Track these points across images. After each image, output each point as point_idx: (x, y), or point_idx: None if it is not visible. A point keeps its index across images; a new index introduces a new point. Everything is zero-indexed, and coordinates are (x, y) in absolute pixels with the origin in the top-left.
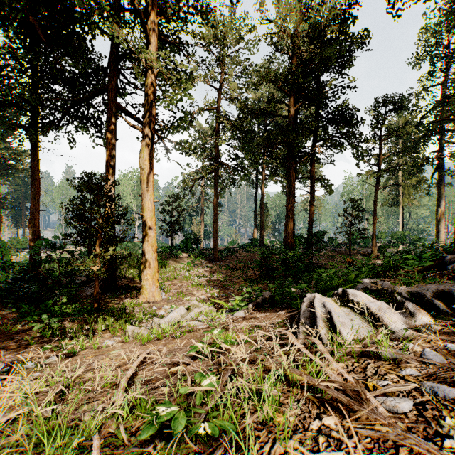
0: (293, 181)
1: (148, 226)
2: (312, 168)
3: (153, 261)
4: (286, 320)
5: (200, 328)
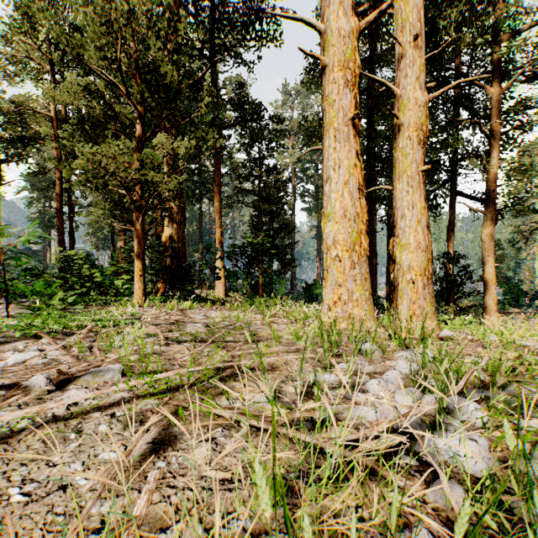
0: None
1: (489, 285)
2: None
3: (493, 312)
4: None
5: None
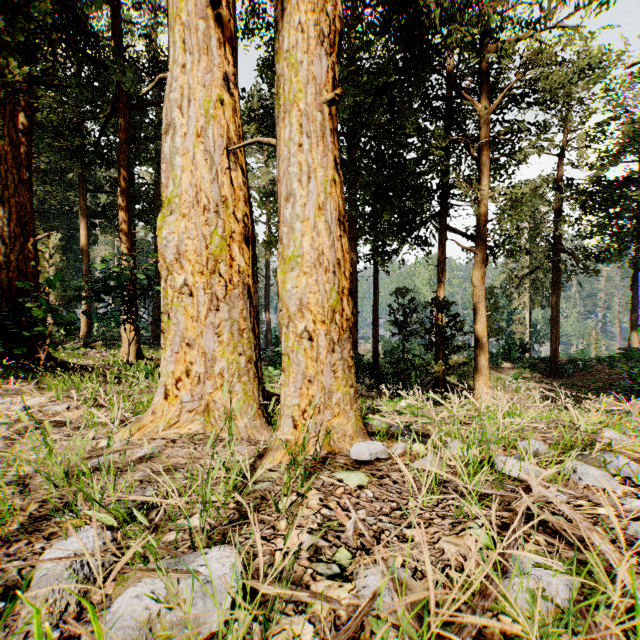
0: None
1: (480, 337)
2: None
3: (485, 369)
4: None
5: None
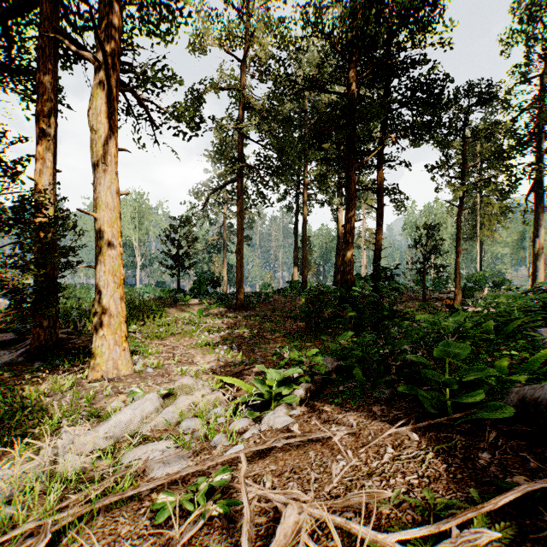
0: (354, 189)
1: (106, 237)
2: (380, 173)
3: (117, 302)
4: (514, 528)
5: (163, 474)
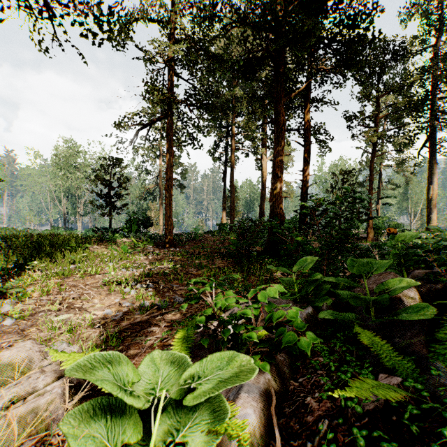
0: (284, 123)
1: None
2: (307, 110)
3: None
4: None
5: None
